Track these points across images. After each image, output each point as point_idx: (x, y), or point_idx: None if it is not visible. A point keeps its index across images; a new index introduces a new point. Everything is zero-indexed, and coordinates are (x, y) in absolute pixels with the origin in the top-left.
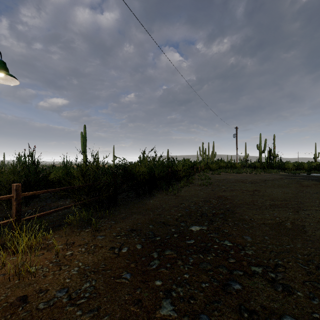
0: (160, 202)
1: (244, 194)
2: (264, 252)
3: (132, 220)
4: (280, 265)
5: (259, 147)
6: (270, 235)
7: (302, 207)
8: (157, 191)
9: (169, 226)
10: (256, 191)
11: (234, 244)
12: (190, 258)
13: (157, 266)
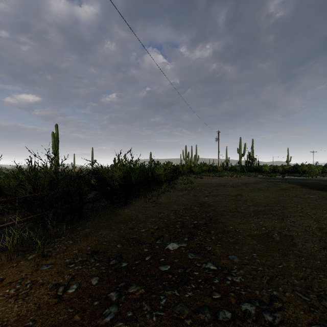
0: (136, 212)
1: (227, 200)
2: (255, 278)
3: (96, 238)
4: (275, 297)
5: (239, 151)
6: (259, 252)
7: (286, 213)
8: (135, 197)
9: (141, 245)
10: (239, 196)
11: (219, 267)
12: (161, 296)
13: (112, 317)
